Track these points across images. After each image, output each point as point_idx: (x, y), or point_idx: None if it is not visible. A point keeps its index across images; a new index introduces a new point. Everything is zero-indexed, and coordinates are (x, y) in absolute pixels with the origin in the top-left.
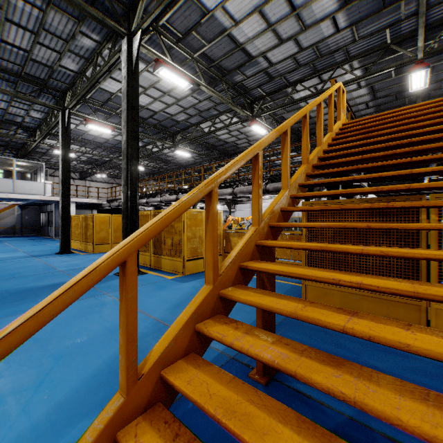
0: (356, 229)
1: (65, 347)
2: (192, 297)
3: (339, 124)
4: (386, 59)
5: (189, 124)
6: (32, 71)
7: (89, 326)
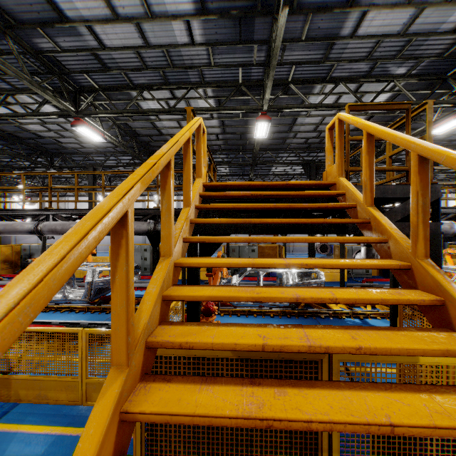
0: None
1: None
2: None
3: (199, 186)
4: (237, 98)
5: None
6: None
7: None
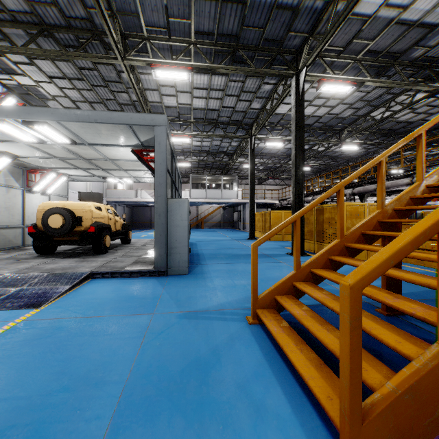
0: None
1: (264, 277)
2: (347, 273)
3: None
4: None
5: (356, 117)
6: (235, 118)
7: (274, 273)
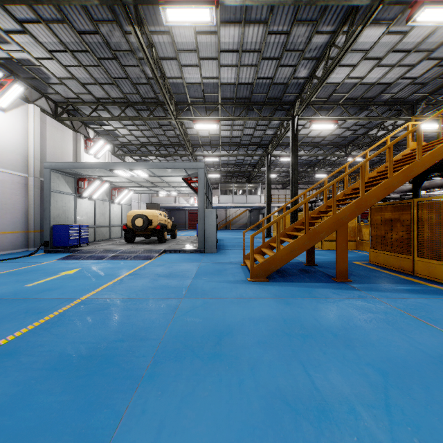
0: (388, 219)
1: None
2: None
3: (403, 152)
4: None
5: (357, 135)
6: (254, 141)
7: None
